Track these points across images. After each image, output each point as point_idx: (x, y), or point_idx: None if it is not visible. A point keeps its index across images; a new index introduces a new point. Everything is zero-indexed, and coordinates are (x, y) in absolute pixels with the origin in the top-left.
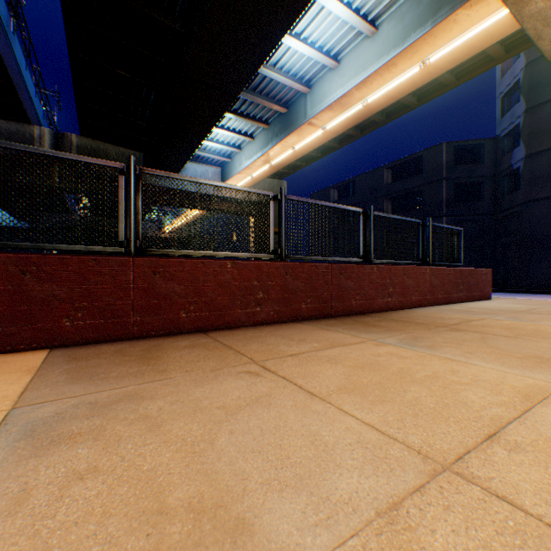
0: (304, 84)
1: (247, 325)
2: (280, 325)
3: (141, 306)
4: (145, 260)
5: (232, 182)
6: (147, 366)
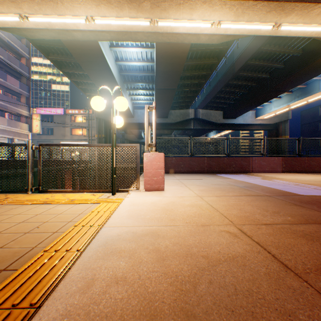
0: (318, 76)
1: None
2: None
3: (307, 166)
4: (308, 158)
5: (262, 116)
6: None
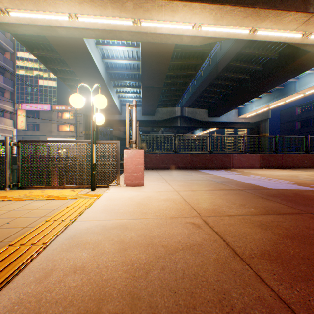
0: (294, 78)
1: (302, 168)
2: (310, 168)
3: (282, 162)
4: (283, 154)
5: (244, 115)
6: (298, 170)
